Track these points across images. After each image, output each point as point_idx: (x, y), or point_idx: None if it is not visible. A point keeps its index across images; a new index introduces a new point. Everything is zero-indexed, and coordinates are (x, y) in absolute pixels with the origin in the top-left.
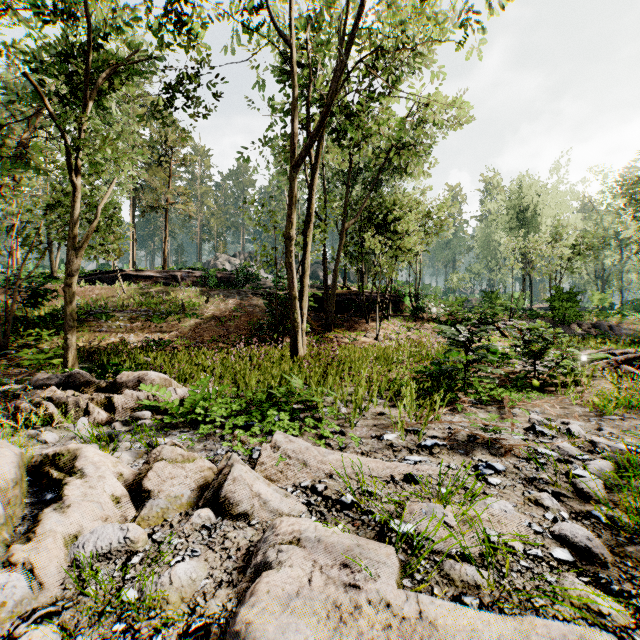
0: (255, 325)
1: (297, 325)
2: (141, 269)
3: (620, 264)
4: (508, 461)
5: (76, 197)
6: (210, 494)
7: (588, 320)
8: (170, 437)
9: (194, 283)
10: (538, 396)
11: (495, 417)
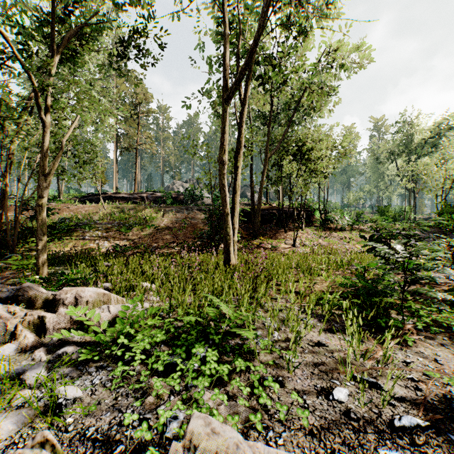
0: (198, 234)
1: (229, 238)
2: (119, 192)
3: None
4: None
5: (46, 132)
6: None
7: None
8: (82, 378)
9: (156, 202)
10: None
11: None
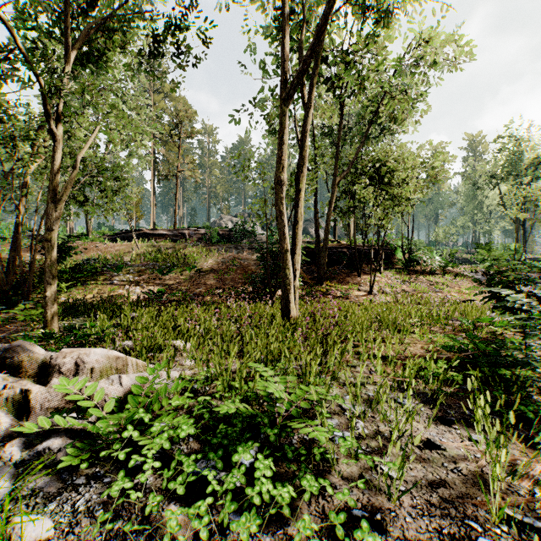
0: (249, 278)
1: (289, 282)
2: (156, 228)
3: None
4: None
5: (55, 147)
6: None
7: None
8: (62, 498)
9: (199, 239)
10: None
11: None
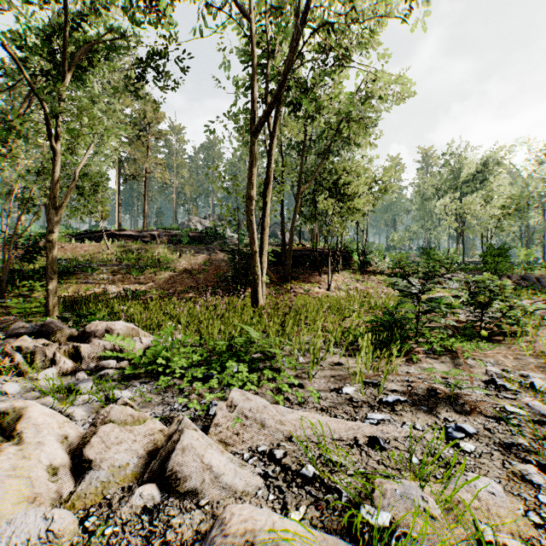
0: (221, 277)
1: (257, 277)
2: (124, 229)
3: (542, 224)
4: (476, 421)
5: (57, 161)
6: (157, 464)
7: (516, 273)
8: (130, 389)
9: (169, 241)
10: (487, 346)
11: (458, 372)
